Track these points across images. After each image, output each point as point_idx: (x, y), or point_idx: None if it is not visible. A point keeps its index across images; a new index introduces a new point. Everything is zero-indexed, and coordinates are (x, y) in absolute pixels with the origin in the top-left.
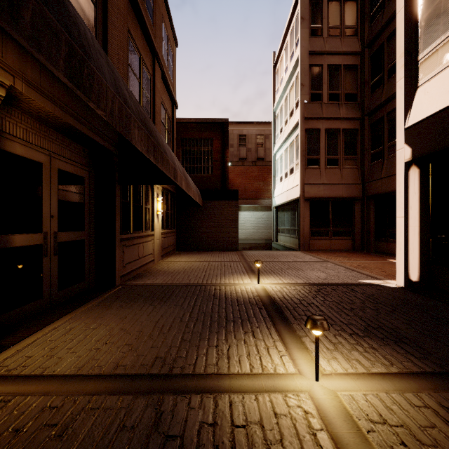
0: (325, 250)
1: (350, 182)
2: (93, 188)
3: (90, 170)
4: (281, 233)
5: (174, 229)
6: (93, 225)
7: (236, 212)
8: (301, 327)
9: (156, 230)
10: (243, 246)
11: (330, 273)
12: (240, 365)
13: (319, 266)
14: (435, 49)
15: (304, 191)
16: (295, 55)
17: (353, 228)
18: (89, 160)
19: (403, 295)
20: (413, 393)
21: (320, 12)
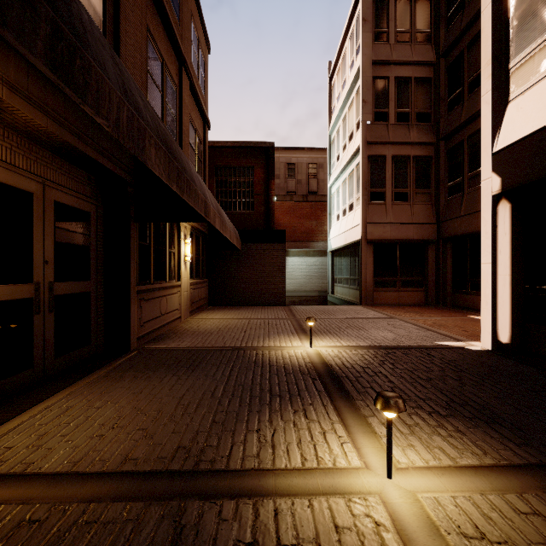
0: (392, 305)
1: (422, 221)
2: (102, 226)
3: (98, 204)
4: (338, 284)
5: (206, 279)
6: (102, 273)
7: (282, 257)
8: (366, 404)
9: (183, 280)
10: (292, 299)
11: (399, 333)
12: (288, 456)
13: (386, 324)
14: (530, 54)
15: (367, 231)
16: (356, 65)
17: (426, 277)
18: (96, 190)
19: (492, 361)
20: (516, 494)
21: (386, 13)
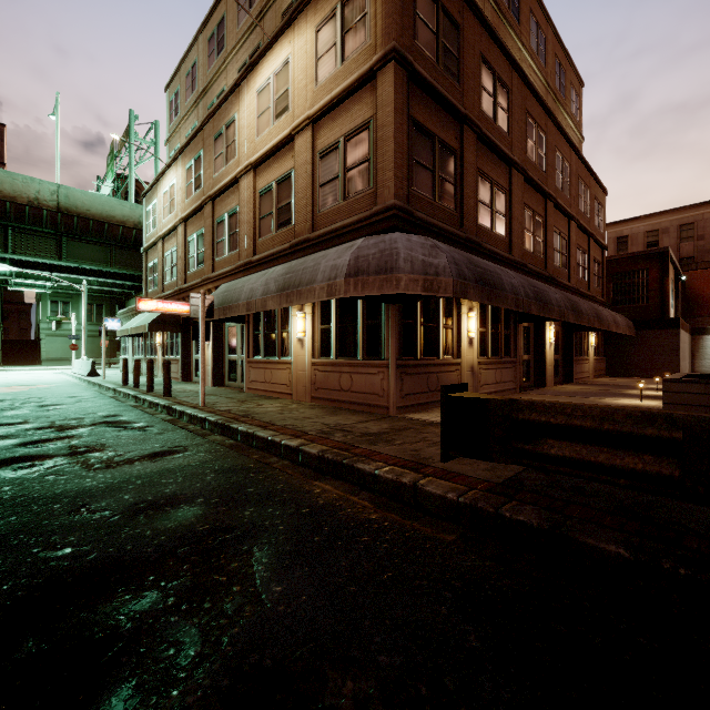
0: None
1: None
2: (561, 335)
3: (560, 327)
4: None
5: (604, 357)
6: (561, 353)
7: (677, 340)
8: None
9: (590, 356)
10: None
11: None
12: (632, 391)
13: None
14: None
15: None
16: None
17: None
18: (560, 322)
19: None
20: None
21: None
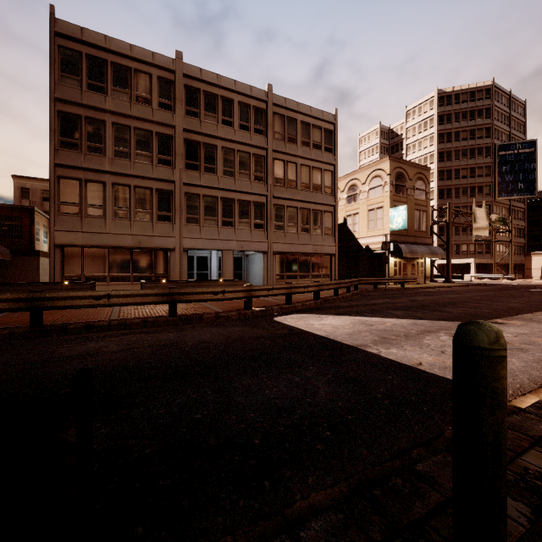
0: None
1: None
2: None
3: None
4: None
5: None
6: None
7: (38, 263)
8: None
9: None
10: None
11: None
12: None
13: None
14: None
15: None
16: None
17: None
18: None
19: None
20: None
21: None
